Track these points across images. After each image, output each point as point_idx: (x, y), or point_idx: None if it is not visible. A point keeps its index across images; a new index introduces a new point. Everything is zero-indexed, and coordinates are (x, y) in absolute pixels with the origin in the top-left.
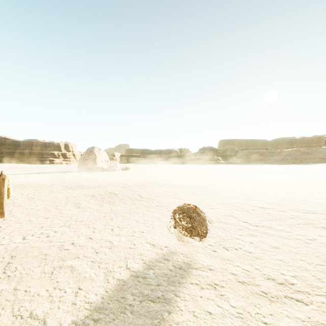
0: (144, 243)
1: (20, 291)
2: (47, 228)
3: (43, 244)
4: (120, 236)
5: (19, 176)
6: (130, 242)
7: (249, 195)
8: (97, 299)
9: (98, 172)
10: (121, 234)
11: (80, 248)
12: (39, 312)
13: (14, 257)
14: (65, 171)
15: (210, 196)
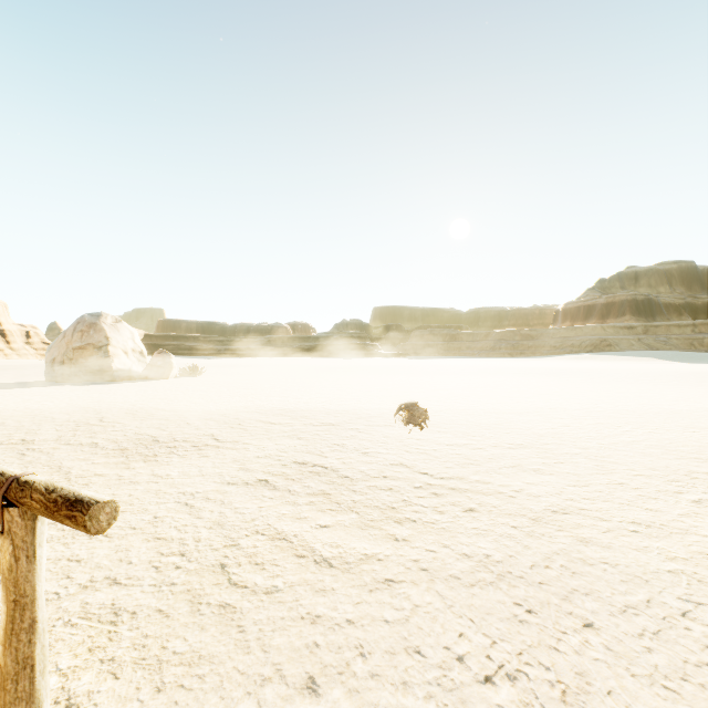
0: None
1: None
2: None
3: None
4: None
5: None
6: None
7: (644, 442)
8: None
9: (123, 385)
10: None
11: None
12: None
13: None
14: (5, 384)
15: (580, 453)
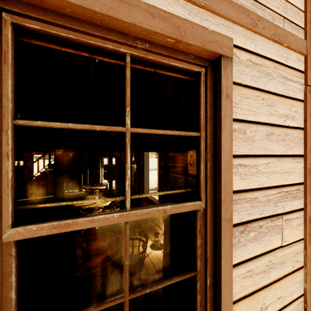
0: None
1: None
2: None
3: None
4: None
5: None
6: None
7: None
8: None
9: None
10: None
11: None
12: None
13: None
14: (154, 169)
15: None
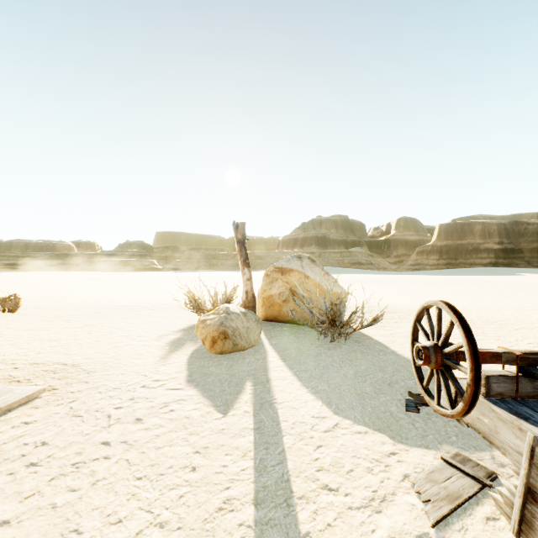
0: None
1: None
2: None
3: None
4: None
5: None
6: None
7: (134, 300)
8: None
9: None
10: None
11: None
12: None
13: None
14: None
15: (88, 304)
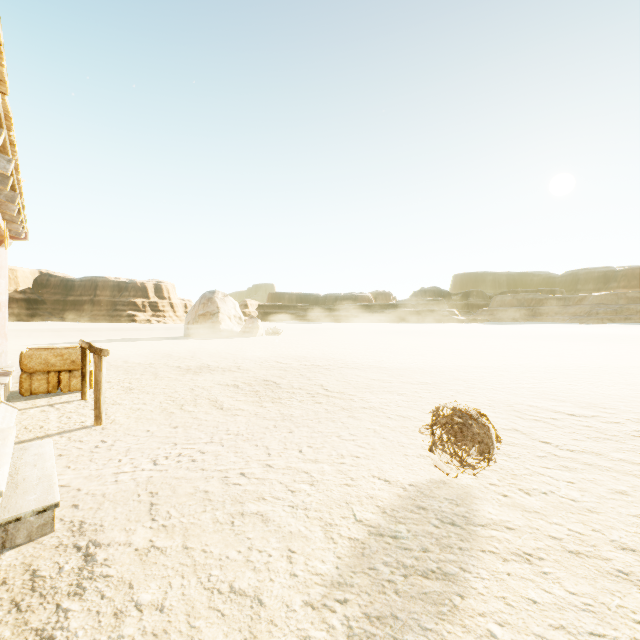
0: (370, 478)
1: (196, 551)
2: (185, 445)
3: (192, 473)
4: (320, 463)
5: None
6: (342, 474)
7: (537, 388)
8: (328, 570)
9: (223, 340)
10: (320, 459)
11: (260, 483)
12: (243, 585)
13: (156, 495)
14: (162, 338)
15: (458, 390)
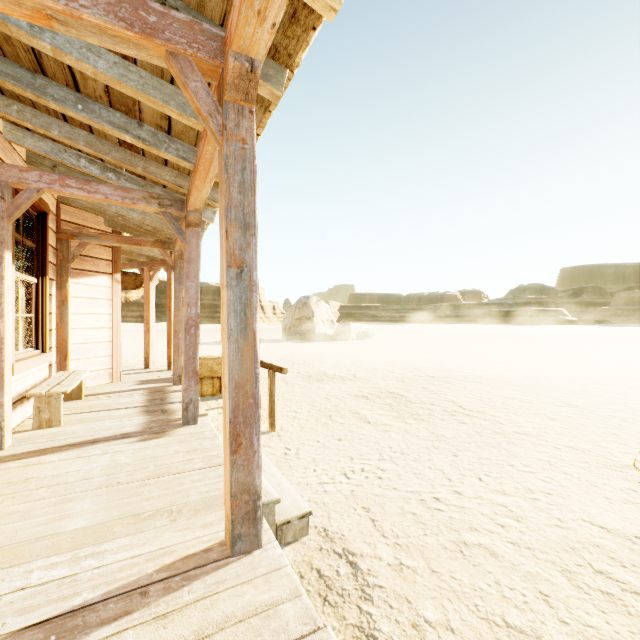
0: (580, 521)
1: (445, 576)
2: (361, 460)
3: (388, 492)
4: (510, 495)
5: (208, 348)
6: (544, 512)
7: None
8: (599, 623)
9: (320, 344)
10: (507, 491)
11: (461, 511)
12: (516, 622)
13: (369, 510)
14: (264, 340)
15: (623, 417)
